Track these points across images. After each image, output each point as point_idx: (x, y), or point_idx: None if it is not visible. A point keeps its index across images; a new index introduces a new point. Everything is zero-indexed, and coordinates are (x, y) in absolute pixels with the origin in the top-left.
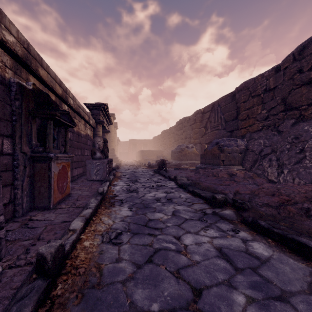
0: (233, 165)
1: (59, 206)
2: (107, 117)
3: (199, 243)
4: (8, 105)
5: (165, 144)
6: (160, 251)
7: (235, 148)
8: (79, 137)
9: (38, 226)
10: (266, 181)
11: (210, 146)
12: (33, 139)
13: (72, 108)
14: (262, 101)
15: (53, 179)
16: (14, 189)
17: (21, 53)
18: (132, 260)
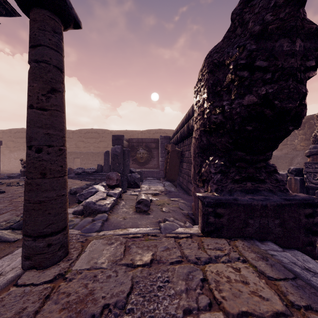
0: None
1: None
2: None
3: None
4: None
5: None
6: None
7: None
8: None
9: None
10: None
11: None
12: None
13: None
14: None
15: None
16: None
17: None
18: None
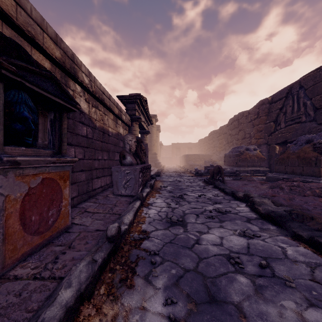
0: None
1: (17, 270)
2: (146, 115)
3: None
4: None
5: (214, 147)
6: None
7: None
8: (105, 135)
9: None
10: None
11: (295, 146)
12: None
13: (90, 92)
14: None
15: (2, 212)
16: None
17: None
18: None
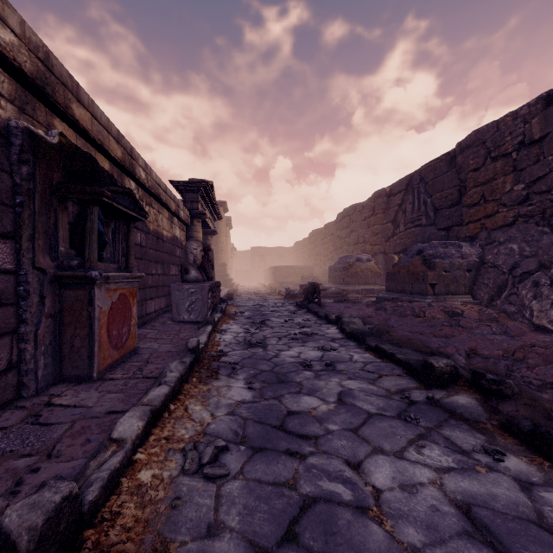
0: (454, 294)
1: (110, 376)
2: (212, 206)
3: (409, 487)
4: (4, 173)
5: (317, 255)
6: (315, 505)
7: (458, 262)
8: (159, 241)
9: (58, 422)
10: (530, 328)
11: (405, 258)
12: (60, 243)
13: (145, 188)
14: (514, 167)
15: (98, 322)
16: (20, 341)
17: (30, 68)
18: (247, 531)
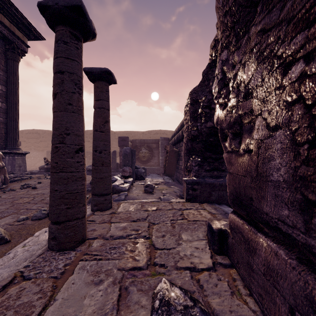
0: None
1: None
2: None
3: None
4: None
5: None
6: None
7: None
8: None
9: None
10: None
11: None
12: None
13: None
14: None
15: None
16: None
17: None
18: None
